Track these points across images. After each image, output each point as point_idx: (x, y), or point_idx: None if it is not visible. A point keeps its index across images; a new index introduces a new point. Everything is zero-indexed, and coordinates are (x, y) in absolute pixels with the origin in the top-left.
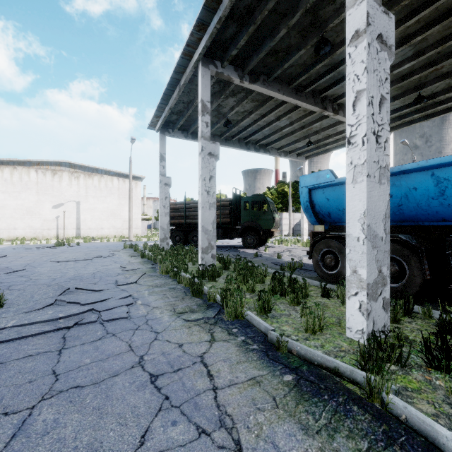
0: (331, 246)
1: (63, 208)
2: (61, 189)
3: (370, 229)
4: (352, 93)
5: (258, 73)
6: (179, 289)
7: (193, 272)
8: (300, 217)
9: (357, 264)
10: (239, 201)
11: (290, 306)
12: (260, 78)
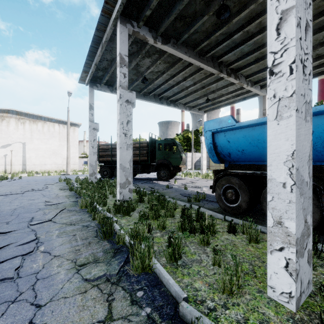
0: (232, 183)
1: (10, 148)
2: (9, 132)
3: (298, 173)
4: (276, 15)
5: (169, 36)
6: (92, 227)
7: (111, 206)
8: (199, 156)
9: (282, 214)
10: (155, 143)
11: (200, 246)
12: (170, 40)
